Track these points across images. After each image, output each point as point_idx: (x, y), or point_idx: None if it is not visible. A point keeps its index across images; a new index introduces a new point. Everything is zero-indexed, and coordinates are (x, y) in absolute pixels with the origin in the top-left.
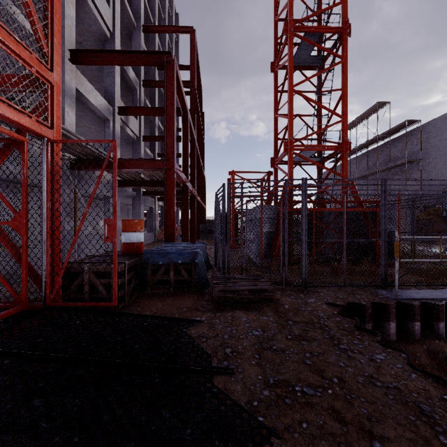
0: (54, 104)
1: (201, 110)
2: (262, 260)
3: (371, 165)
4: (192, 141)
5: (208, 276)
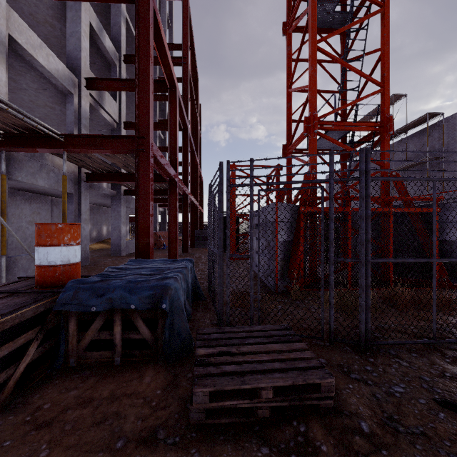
0: None
1: (197, 100)
2: (277, 283)
3: None
4: (184, 129)
5: (196, 315)
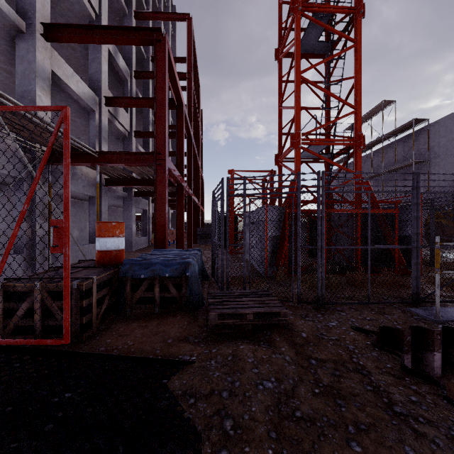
0: None
1: (199, 107)
2: (267, 269)
3: (376, 167)
4: (188, 138)
5: (204, 290)
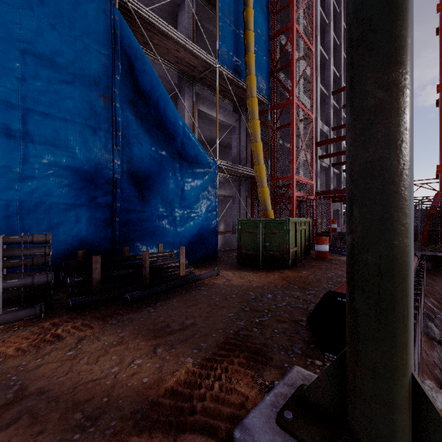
0: (313, 189)
1: None
2: None
3: None
4: None
5: None
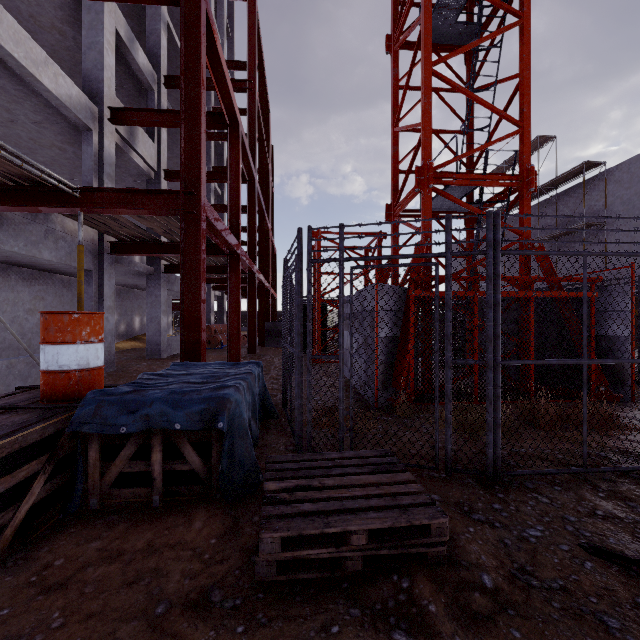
0: None
1: (268, 140)
2: (378, 394)
3: None
4: (250, 181)
5: (265, 438)
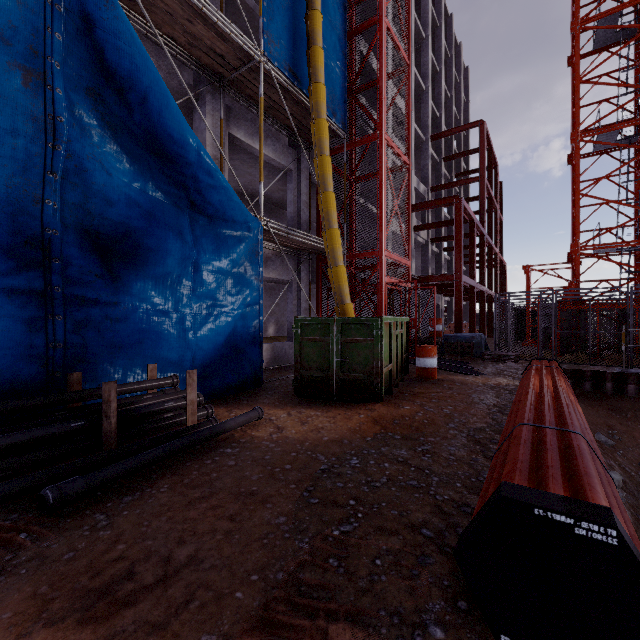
0: (409, 273)
1: (496, 186)
2: (539, 351)
3: None
4: (481, 236)
5: None
